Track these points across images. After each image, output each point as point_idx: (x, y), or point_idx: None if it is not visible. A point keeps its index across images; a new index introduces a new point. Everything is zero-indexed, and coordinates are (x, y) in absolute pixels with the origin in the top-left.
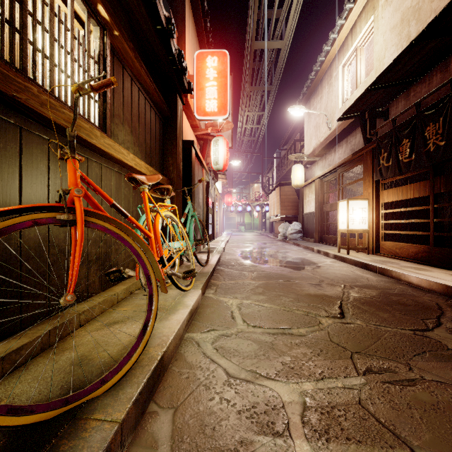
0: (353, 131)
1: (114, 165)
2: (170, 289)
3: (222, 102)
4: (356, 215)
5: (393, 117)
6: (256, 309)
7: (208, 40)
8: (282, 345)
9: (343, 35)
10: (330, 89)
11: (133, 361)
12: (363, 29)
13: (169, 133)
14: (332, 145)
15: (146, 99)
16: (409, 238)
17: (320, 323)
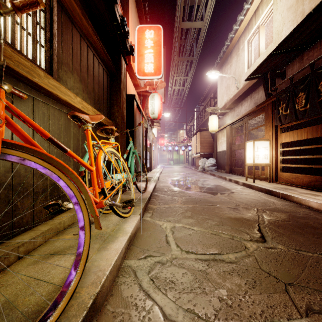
0: (256, 89)
1: (63, 107)
2: (113, 214)
3: (157, 65)
4: (260, 152)
5: (290, 76)
6: (187, 233)
7: (147, 20)
8: (215, 275)
9: (248, 17)
10: (238, 58)
11: (53, 319)
12: (264, 11)
13: (114, 86)
14: (239, 100)
15: (94, 55)
16: (301, 170)
17: (246, 248)
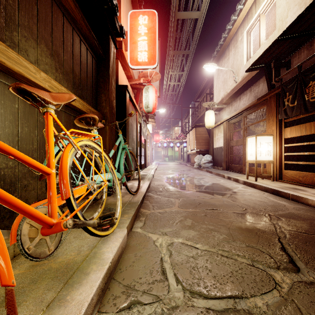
0: (255, 83)
1: None
2: None
3: (151, 54)
4: (263, 148)
5: (298, 64)
6: (190, 254)
7: (141, 9)
8: None
9: (248, 6)
10: (236, 51)
11: None
12: None
13: (102, 72)
14: (237, 94)
15: (74, 29)
16: (306, 167)
17: (277, 284)
